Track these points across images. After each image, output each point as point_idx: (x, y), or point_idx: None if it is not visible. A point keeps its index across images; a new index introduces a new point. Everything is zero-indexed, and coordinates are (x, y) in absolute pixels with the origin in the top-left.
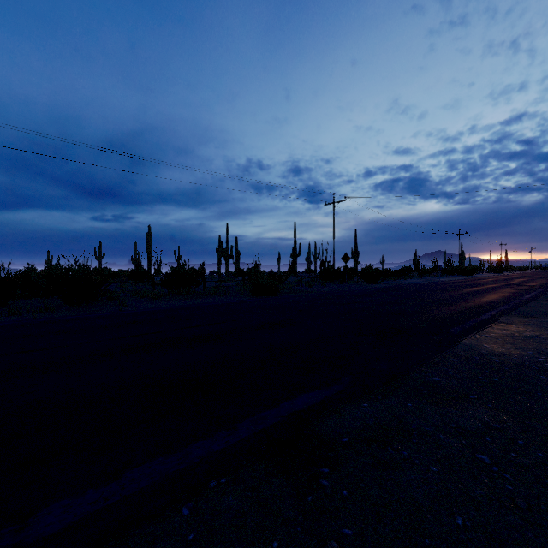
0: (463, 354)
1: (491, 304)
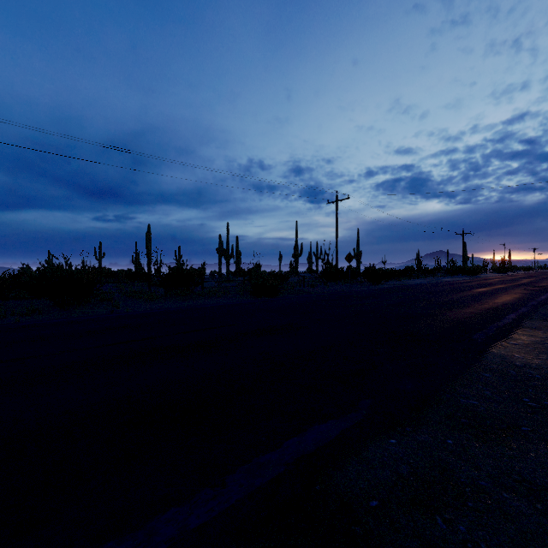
0: (495, 367)
1: (507, 306)
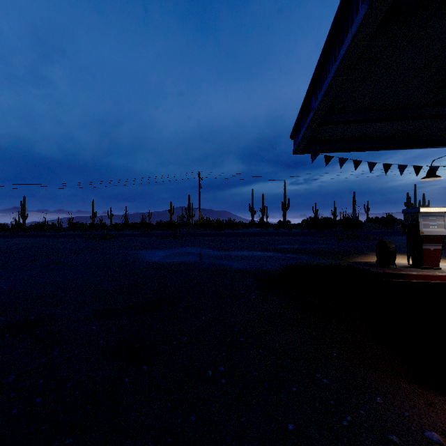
0: None
1: None
